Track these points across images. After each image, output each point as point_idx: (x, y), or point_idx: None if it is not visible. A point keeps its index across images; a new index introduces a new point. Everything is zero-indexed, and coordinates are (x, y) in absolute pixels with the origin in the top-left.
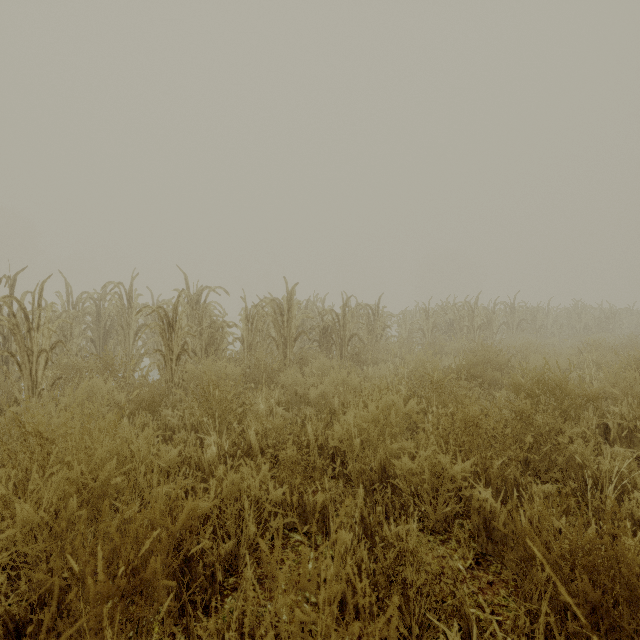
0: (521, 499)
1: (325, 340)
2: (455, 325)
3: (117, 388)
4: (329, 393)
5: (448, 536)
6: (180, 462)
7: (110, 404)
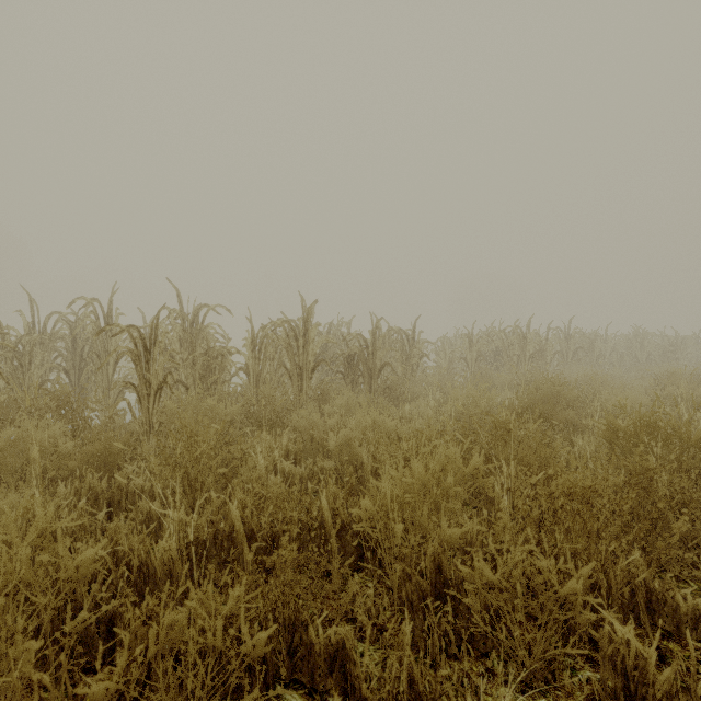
0: (654, 615)
1: (351, 371)
2: (503, 354)
3: (74, 433)
4: (355, 440)
5: (554, 697)
6: (112, 562)
7: (51, 457)
